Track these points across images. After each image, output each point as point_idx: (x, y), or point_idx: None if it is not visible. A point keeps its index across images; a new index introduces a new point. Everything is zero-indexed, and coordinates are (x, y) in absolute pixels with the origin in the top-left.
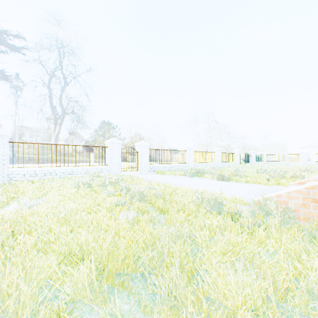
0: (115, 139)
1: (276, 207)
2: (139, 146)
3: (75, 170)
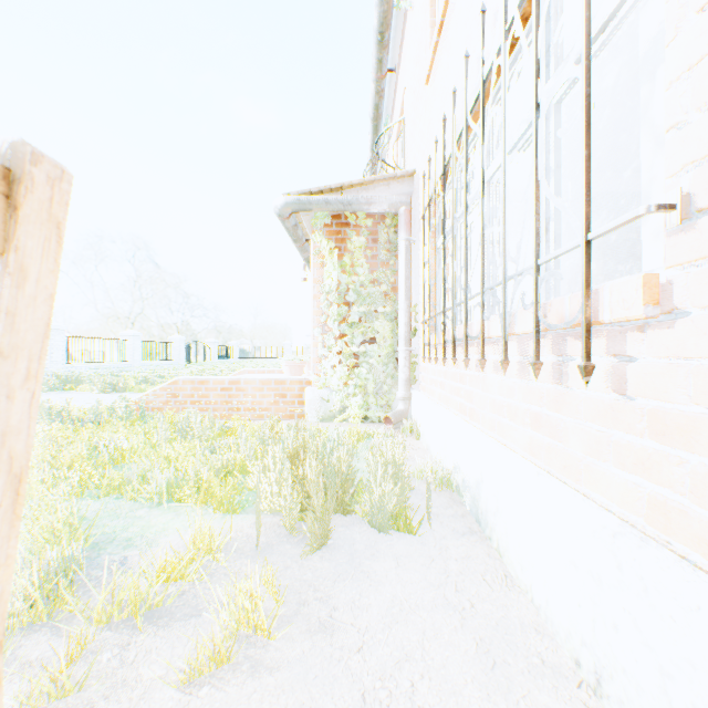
0: None
1: (121, 404)
2: None
3: None
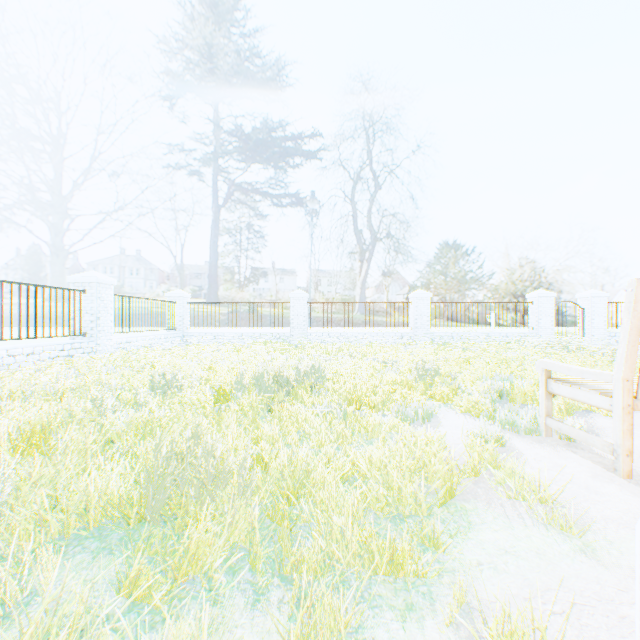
0: (543, 291)
1: None
2: (585, 299)
3: (491, 334)
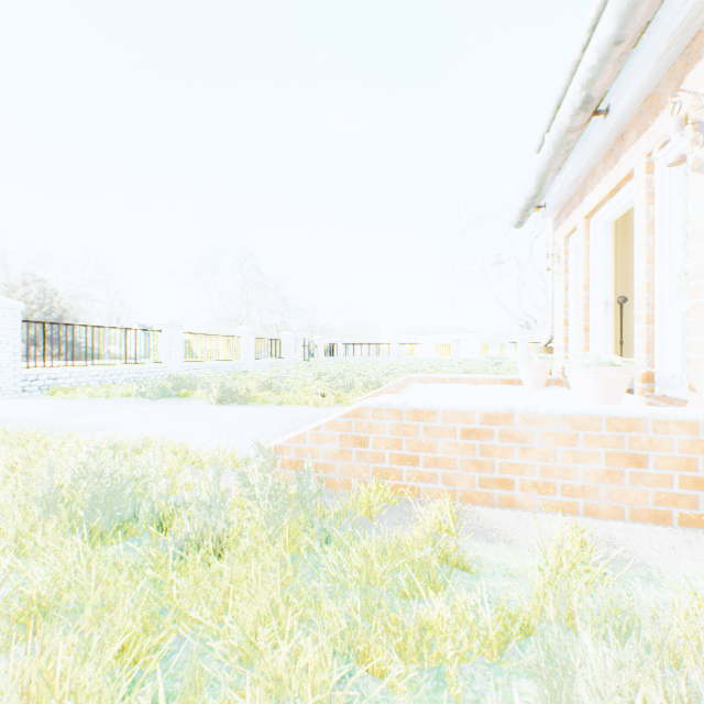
0: None
1: (263, 480)
2: None
3: None
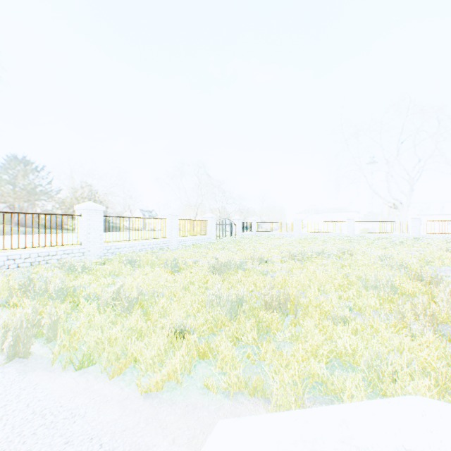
0: None
1: None
2: None
3: None
